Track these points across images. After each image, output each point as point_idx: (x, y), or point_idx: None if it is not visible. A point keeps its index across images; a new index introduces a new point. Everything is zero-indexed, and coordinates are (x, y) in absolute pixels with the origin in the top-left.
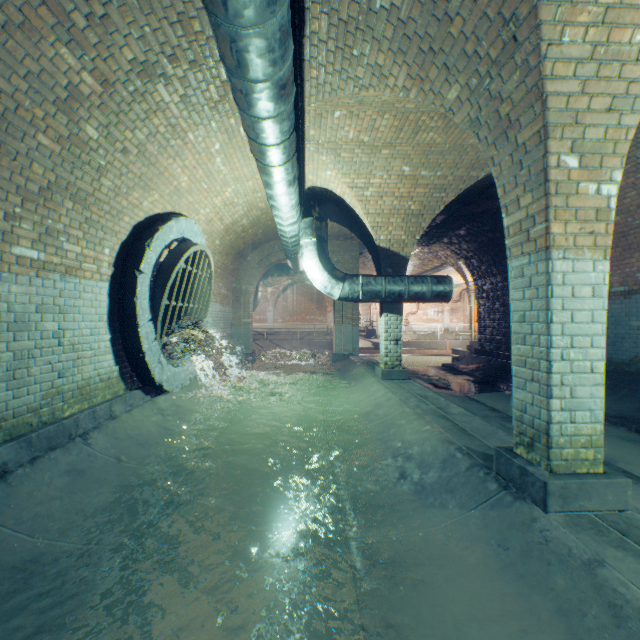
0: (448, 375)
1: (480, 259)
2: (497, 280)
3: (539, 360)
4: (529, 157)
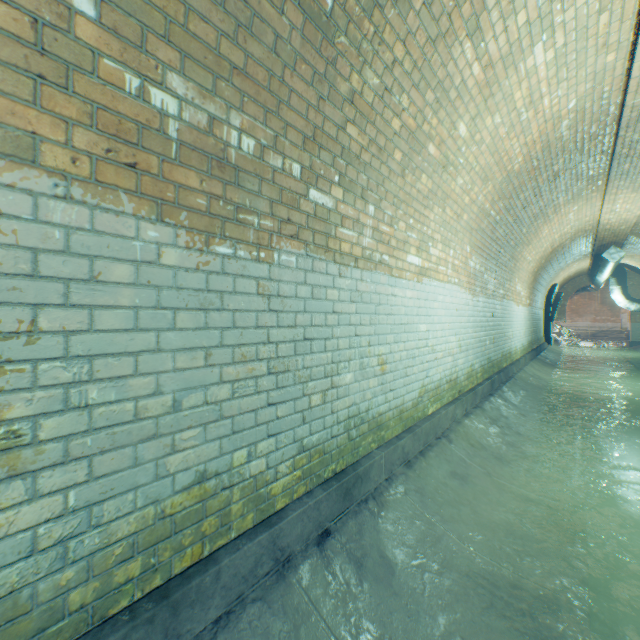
0: None
1: None
2: None
3: None
4: None
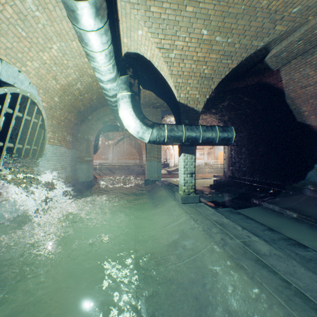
0: (217, 193)
1: (234, 122)
2: (244, 134)
3: None
4: None
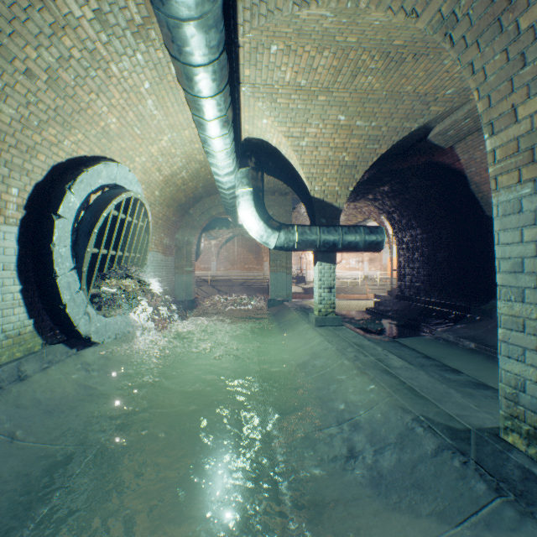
0: (374, 319)
1: (401, 214)
2: (417, 232)
3: None
4: None
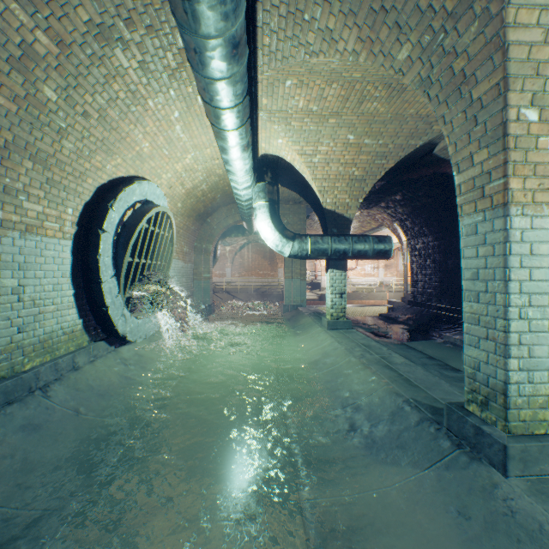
0: (385, 324)
1: (413, 221)
2: (428, 240)
3: (495, 318)
4: (485, 112)
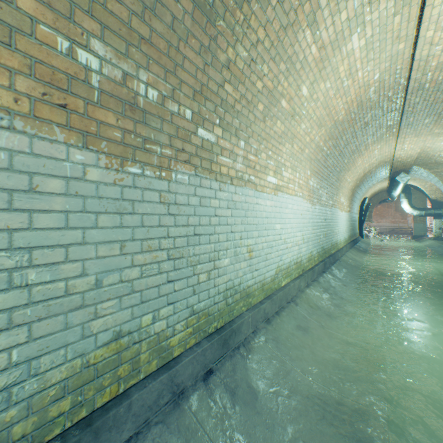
0: None
1: None
2: None
3: None
4: None
